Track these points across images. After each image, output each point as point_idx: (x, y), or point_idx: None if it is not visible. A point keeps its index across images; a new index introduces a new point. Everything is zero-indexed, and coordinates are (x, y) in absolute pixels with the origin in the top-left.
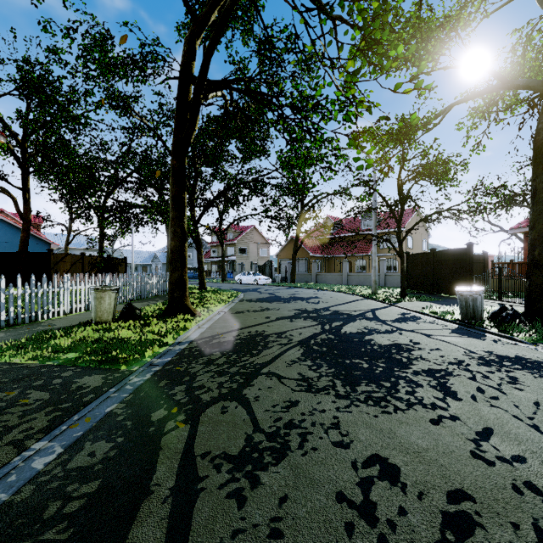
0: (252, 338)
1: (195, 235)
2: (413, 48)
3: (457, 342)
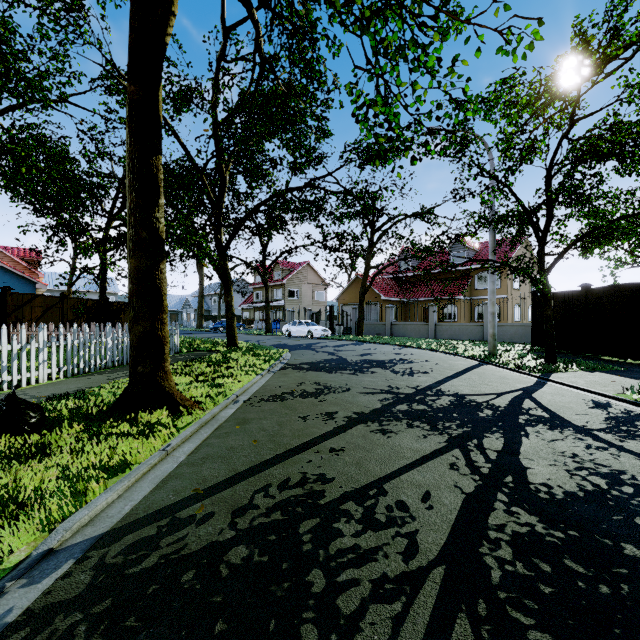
0: (287, 525)
1: (222, 268)
2: None
3: None
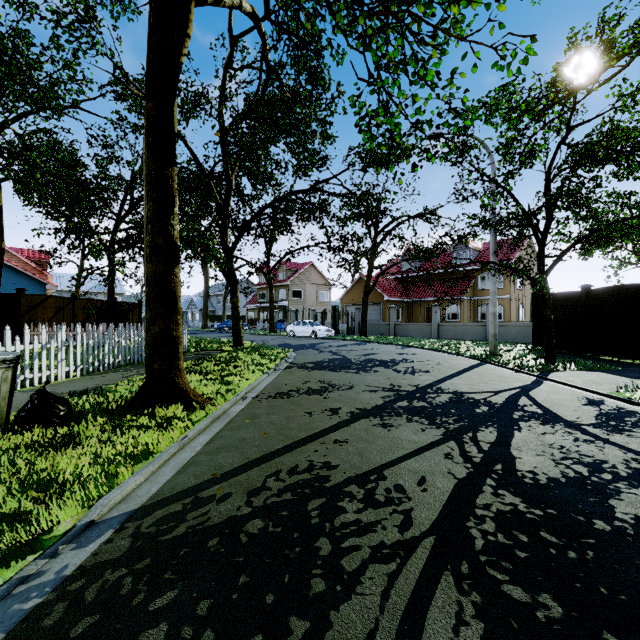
0: (297, 503)
1: (228, 269)
2: None
3: None
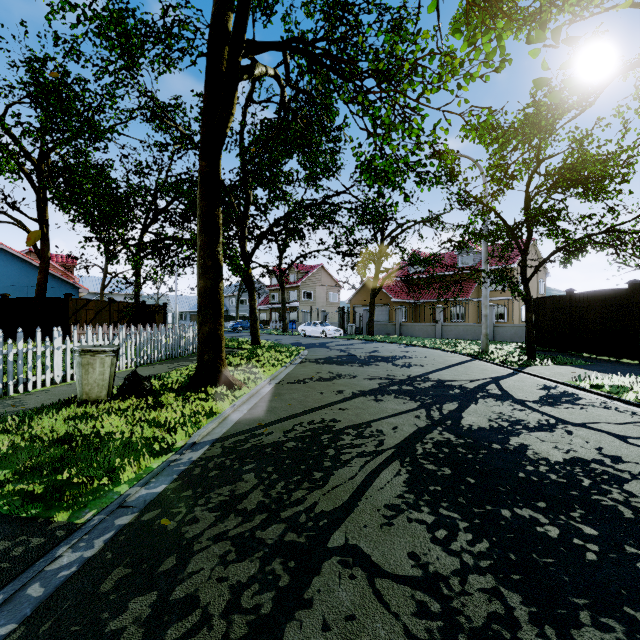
0: (315, 436)
1: (246, 275)
2: None
3: None
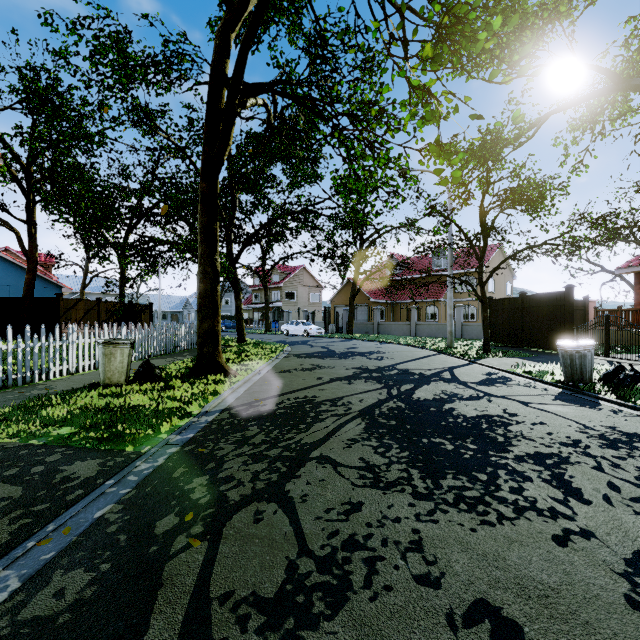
0: (299, 406)
1: (233, 277)
2: (516, 21)
3: (565, 413)
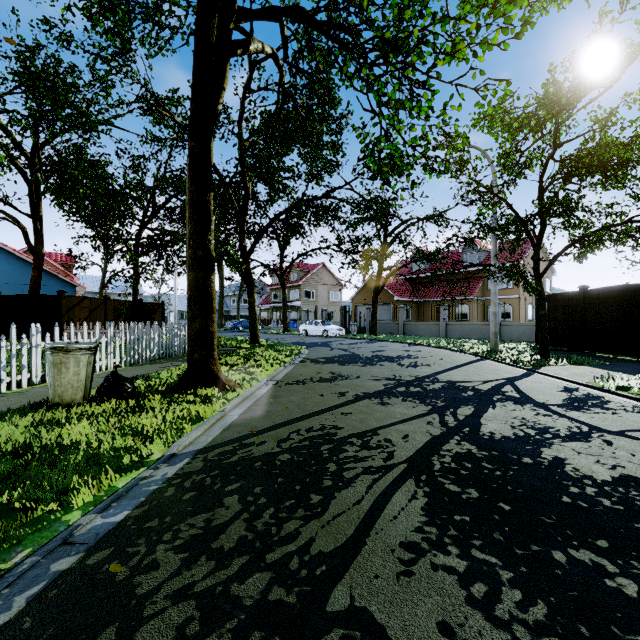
0: (313, 446)
1: (245, 272)
2: None
3: None
